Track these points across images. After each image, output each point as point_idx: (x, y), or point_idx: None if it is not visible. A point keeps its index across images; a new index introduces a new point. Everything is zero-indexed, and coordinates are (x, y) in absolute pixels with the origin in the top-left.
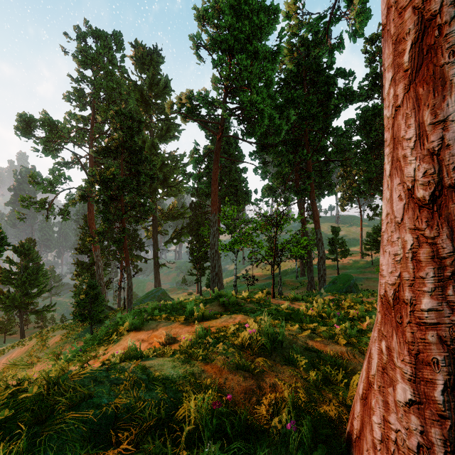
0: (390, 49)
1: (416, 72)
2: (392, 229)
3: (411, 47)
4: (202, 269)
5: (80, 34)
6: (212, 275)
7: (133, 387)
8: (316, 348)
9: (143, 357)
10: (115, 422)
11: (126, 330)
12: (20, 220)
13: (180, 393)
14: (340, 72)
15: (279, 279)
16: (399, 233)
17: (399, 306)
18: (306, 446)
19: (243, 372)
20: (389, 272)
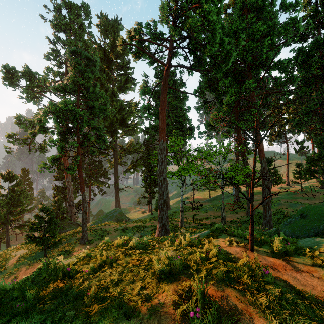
0: None
1: None
2: None
3: None
4: (152, 193)
5: (56, 6)
6: (160, 202)
7: None
8: None
9: None
10: None
11: None
12: (8, 153)
13: None
14: (285, 4)
15: (222, 204)
16: None
17: None
18: None
19: None
20: None
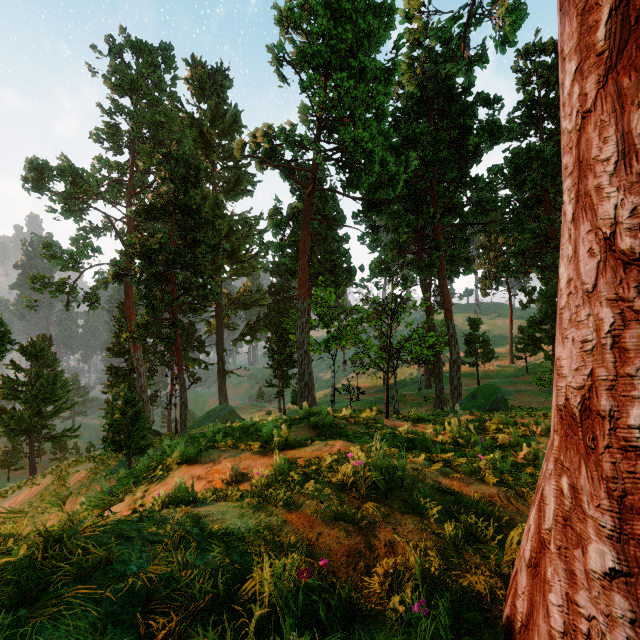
0: (574, 24)
1: (618, 54)
2: (578, 302)
3: (610, 15)
4: (285, 378)
5: (114, 47)
6: (299, 386)
7: (178, 546)
8: (453, 488)
9: (197, 502)
10: (147, 602)
11: (176, 462)
12: (30, 309)
13: (249, 556)
14: (481, 99)
15: (395, 391)
16: (589, 308)
17: (590, 421)
18: (444, 639)
19: (345, 523)
20: (574, 369)
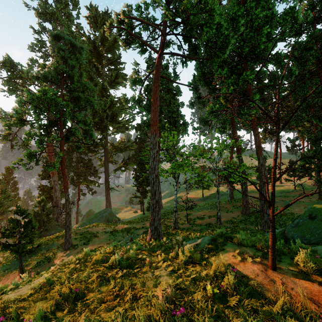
0: None
1: None
2: None
3: None
4: (144, 192)
5: None
6: (151, 203)
7: None
8: None
9: None
10: None
11: None
12: None
13: None
14: None
15: (218, 203)
16: None
17: None
18: None
19: None
20: None
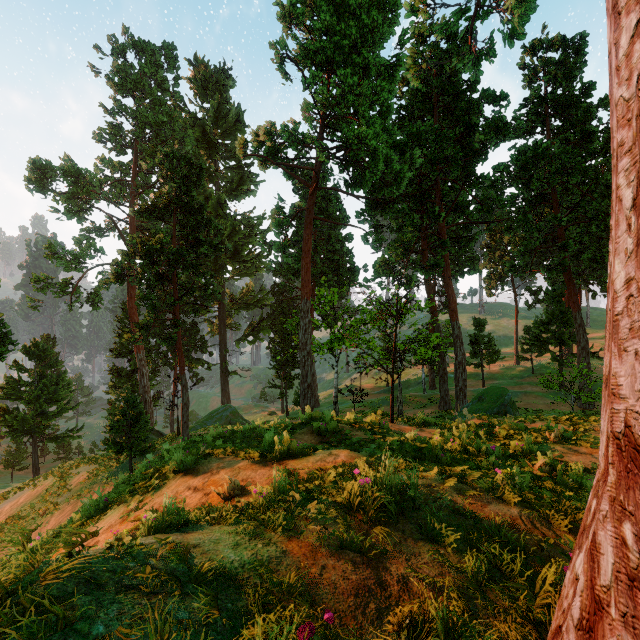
0: None
1: None
2: None
3: None
4: (288, 379)
5: (117, 47)
6: (302, 387)
7: (158, 591)
8: (470, 508)
9: (189, 523)
10: None
11: (173, 471)
12: (34, 309)
13: (242, 599)
14: (487, 95)
15: (399, 393)
16: None
17: None
18: None
19: (352, 553)
20: (638, 390)
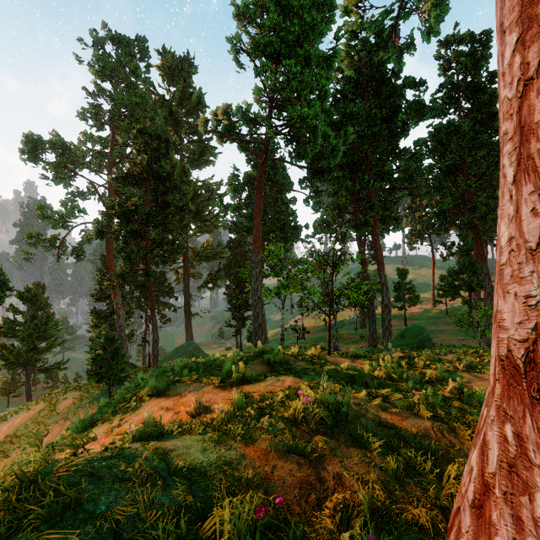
0: None
1: None
2: (521, 259)
3: None
4: (242, 320)
5: (97, 39)
6: (254, 326)
7: (145, 482)
8: (392, 422)
9: (164, 434)
10: None
11: (148, 394)
12: (27, 261)
13: (211, 490)
14: (408, 82)
15: (335, 331)
16: (533, 265)
17: (535, 373)
18: None
19: (297, 456)
20: (517, 323)
